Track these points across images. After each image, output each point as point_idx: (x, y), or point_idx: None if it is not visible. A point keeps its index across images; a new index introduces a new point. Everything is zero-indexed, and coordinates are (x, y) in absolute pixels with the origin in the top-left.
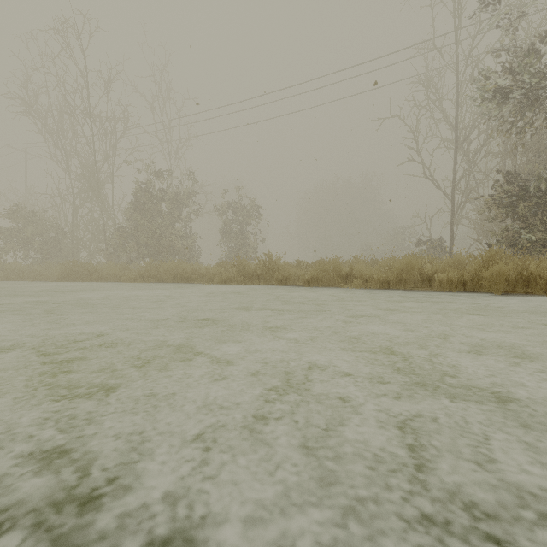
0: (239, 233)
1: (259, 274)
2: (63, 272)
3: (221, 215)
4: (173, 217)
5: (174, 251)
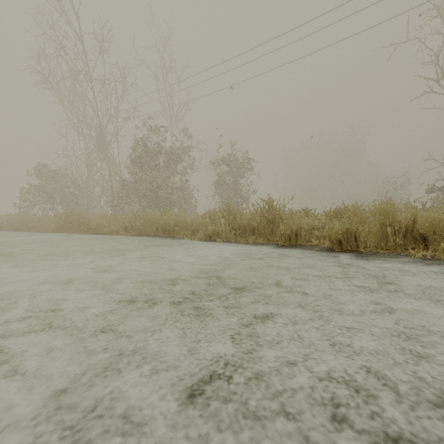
0: (231, 185)
1: (254, 227)
2: (57, 223)
3: (214, 168)
4: (169, 170)
5: (170, 202)
